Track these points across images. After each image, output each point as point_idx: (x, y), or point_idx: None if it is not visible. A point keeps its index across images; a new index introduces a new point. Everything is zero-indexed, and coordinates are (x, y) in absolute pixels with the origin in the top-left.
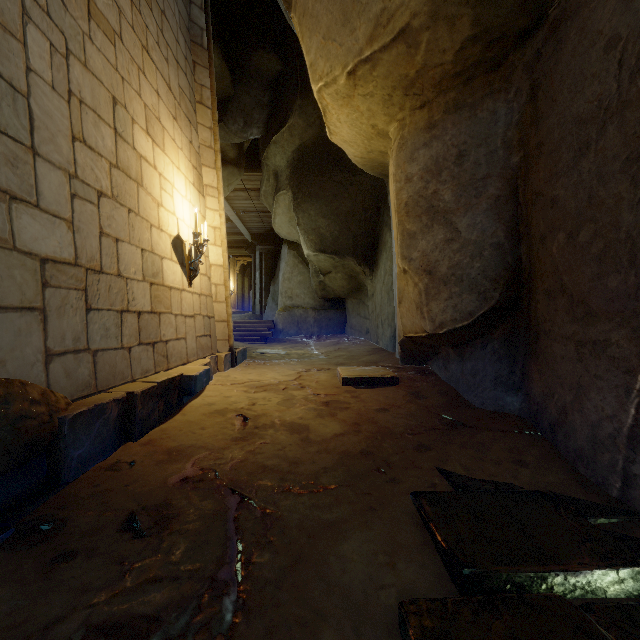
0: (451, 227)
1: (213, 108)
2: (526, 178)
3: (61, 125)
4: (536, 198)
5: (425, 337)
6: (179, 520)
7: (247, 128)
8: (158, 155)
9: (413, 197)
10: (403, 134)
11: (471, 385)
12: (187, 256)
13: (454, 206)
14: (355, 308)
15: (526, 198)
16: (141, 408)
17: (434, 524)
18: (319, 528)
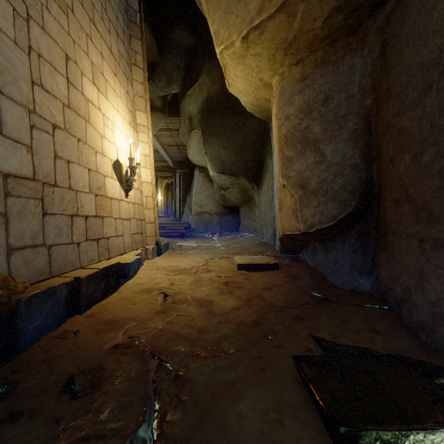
0: (319, 153)
1: (144, 69)
2: (377, 115)
3: (22, 72)
4: (386, 129)
5: (299, 234)
6: (109, 382)
7: (169, 85)
8: (102, 100)
9: (290, 131)
10: (283, 84)
11: (333, 270)
12: (124, 175)
13: (321, 137)
14: (246, 213)
15: (377, 130)
16: (86, 289)
17: (313, 385)
18: (221, 388)
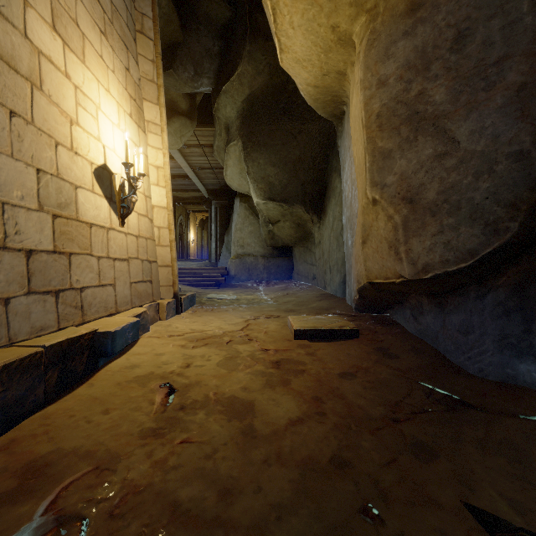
0: (444, 137)
1: (155, 40)
2: None
3: None
4: None
5: (399, 283)
6: None
7: (197, 77)
8: (73, 63)
9: (388, 105)
10: (374, 27)
11: (460, 344)
12: (117, 191)
13: (450, 108)
14: (302, 255)
15: None
16: (2, 390)
17: None
18: None
